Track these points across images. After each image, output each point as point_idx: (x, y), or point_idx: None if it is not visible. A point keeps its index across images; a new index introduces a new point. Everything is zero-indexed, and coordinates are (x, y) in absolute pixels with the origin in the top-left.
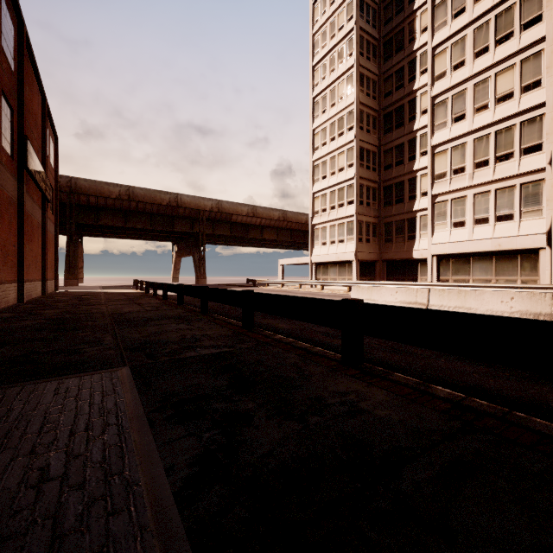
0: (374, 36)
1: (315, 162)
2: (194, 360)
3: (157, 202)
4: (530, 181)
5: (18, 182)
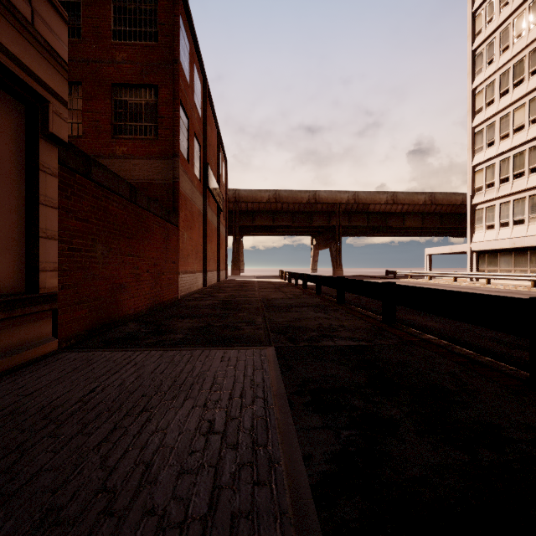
0: None
1: (477, 127)
2: (331, 350)
3: (298, 201)
4: None
5: (203, 198)
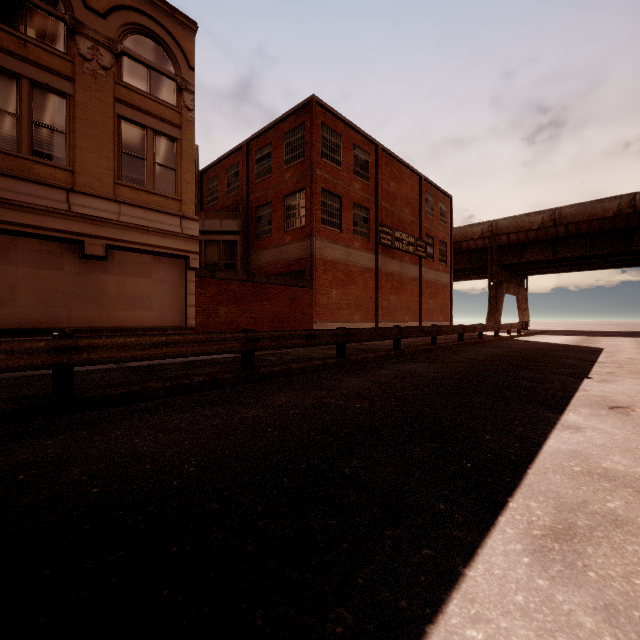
0: None
1: None
2: None
3: (596, 217)
4: None
5: (375, 255)
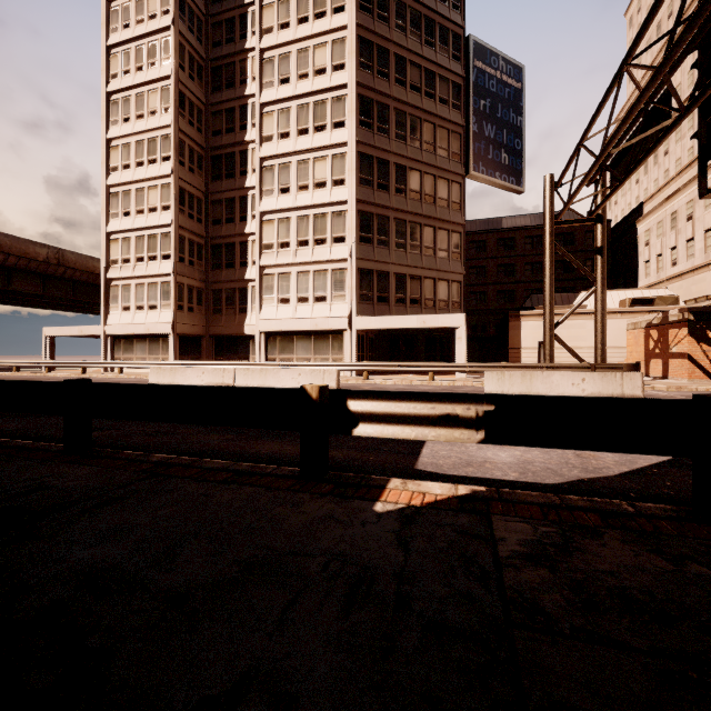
0: (200, 53)
1: (113, 187)
2: None
3: None
4: (338, 268)
5: None
